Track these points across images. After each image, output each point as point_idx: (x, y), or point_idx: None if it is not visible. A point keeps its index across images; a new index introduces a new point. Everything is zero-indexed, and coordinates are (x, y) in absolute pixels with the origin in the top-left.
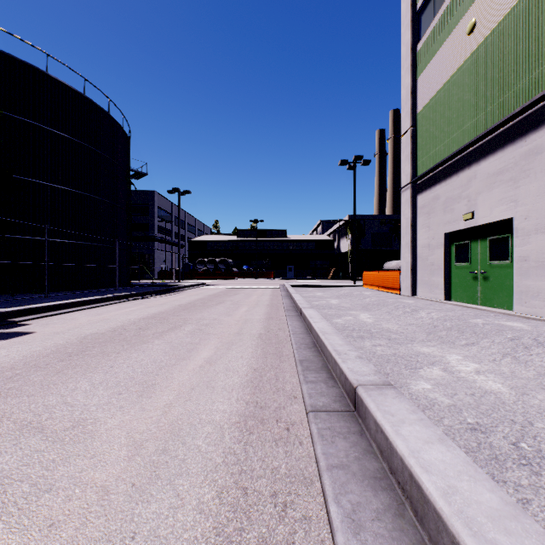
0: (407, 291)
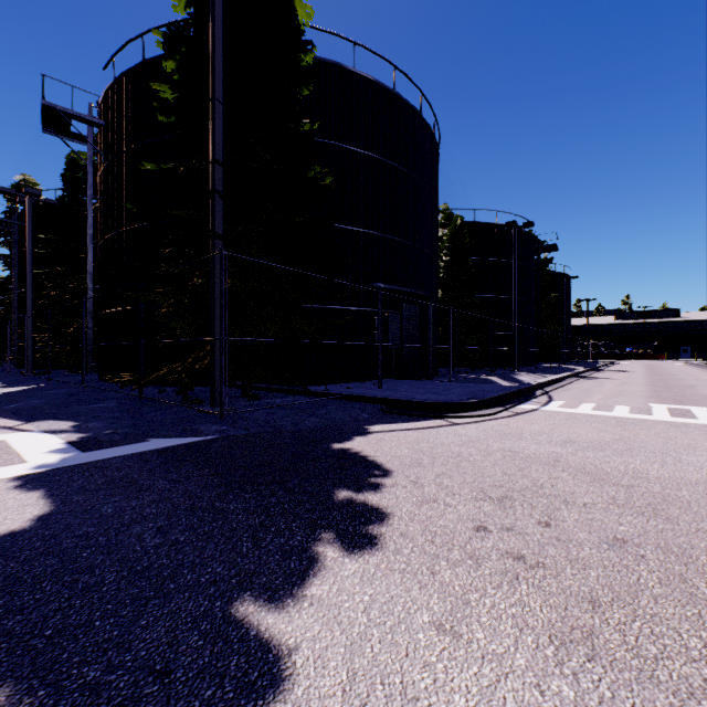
0: None
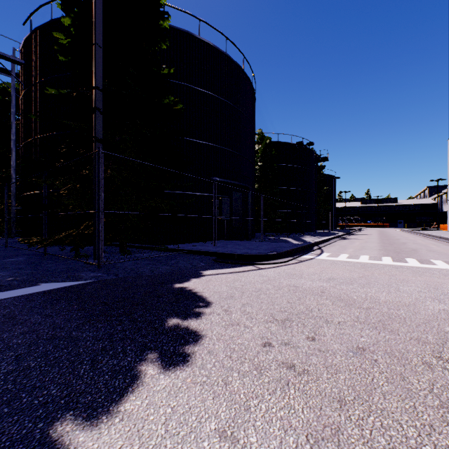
0: (448, 230)
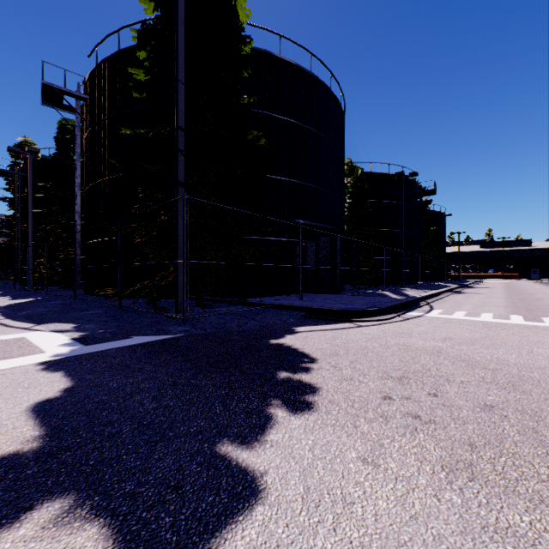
0: None
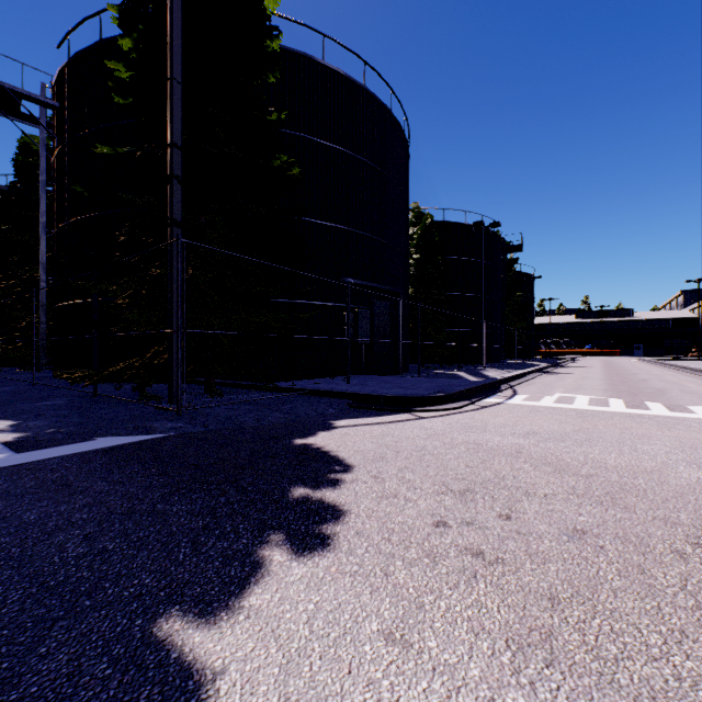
0: None
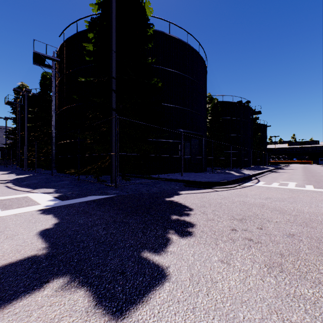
0: None
